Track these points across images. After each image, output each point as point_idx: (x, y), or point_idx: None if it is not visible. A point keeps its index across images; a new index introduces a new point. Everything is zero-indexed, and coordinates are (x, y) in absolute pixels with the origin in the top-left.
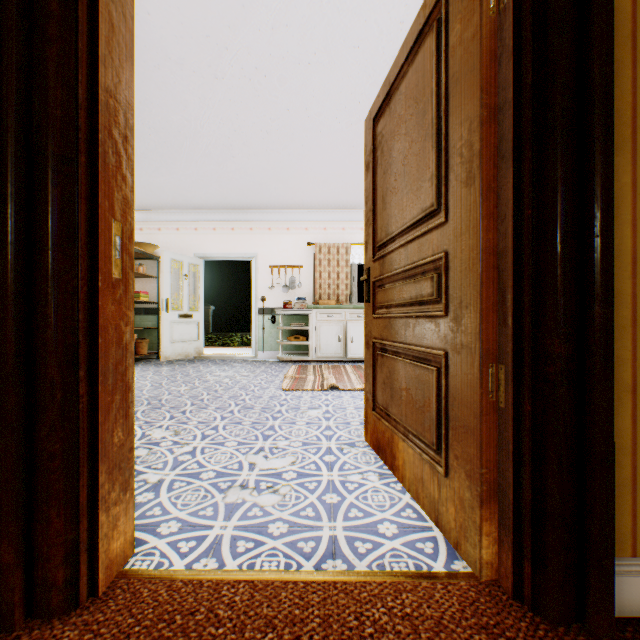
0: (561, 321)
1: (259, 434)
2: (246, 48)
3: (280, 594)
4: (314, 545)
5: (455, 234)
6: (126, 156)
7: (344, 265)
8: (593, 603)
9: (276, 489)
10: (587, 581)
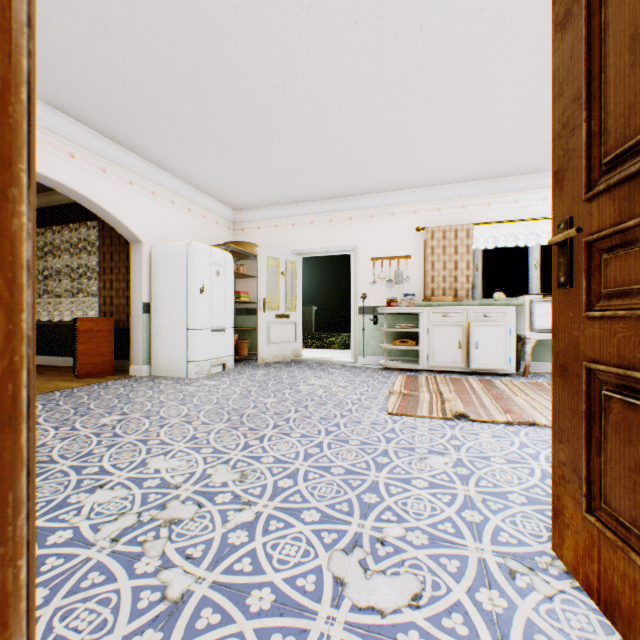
0: None
1: (354, 500)
2: None
3: None
4: None
5: None
6: None
7: (464, 252)
8: None
9: None
10: None
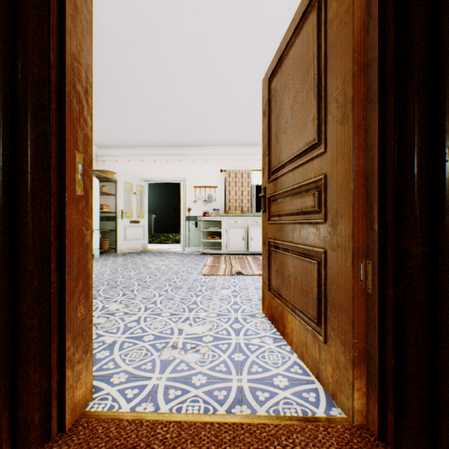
0: (418, 227)
1: (186, 307)
2: (176, 30)
3: (200, 433)
4: (226, 393)
5: (332, 161)
6: (87, 104)
7: (246, 186)
8: (444, 447)
9: (198, 349)
10: (439, 429)
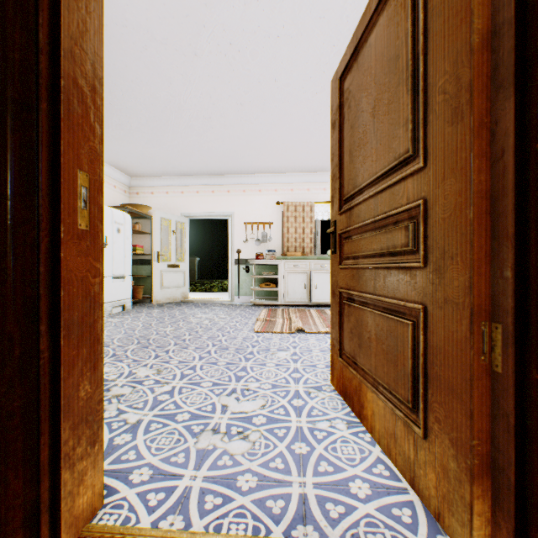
0: None
1: (232, 375)
2: (221, 25)
3: None
4: (283, 505)
5: (436, 179)
6: (94, 107)
7: (309, 221)
8: None
9: (246, 435)
10: None
